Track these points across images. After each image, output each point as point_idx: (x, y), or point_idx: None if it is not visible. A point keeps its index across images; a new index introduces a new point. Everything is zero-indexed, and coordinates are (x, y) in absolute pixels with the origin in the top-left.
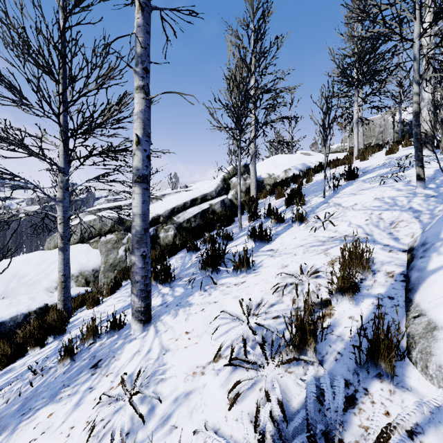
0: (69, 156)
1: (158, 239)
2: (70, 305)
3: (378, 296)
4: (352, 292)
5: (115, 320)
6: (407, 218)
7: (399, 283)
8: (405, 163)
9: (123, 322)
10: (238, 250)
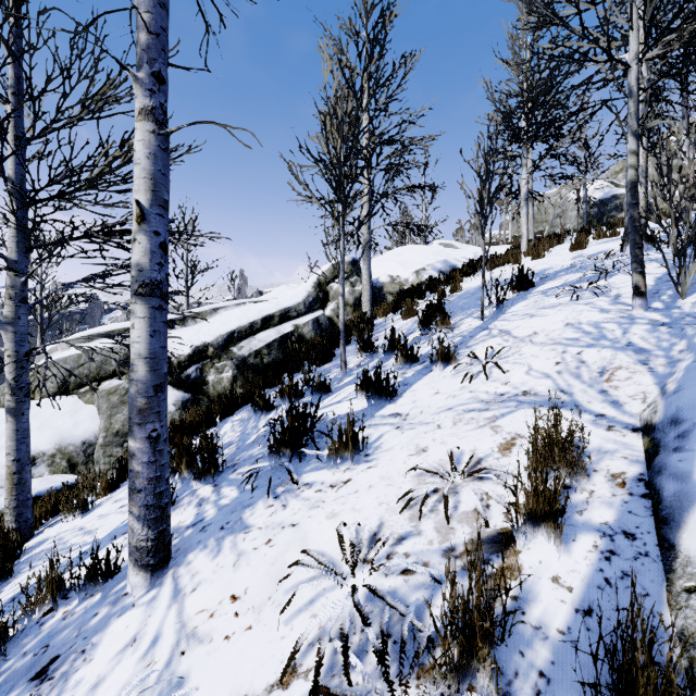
0: (27, 239)
1: (205, 385)
2: (29, 515)
3: (604, 530)
4: (555, 522)
5: (97, 564)
6: (627, 363)
7: (638, 501)
8: (605, 264)
9: (115, 565)
10: (339, 412)
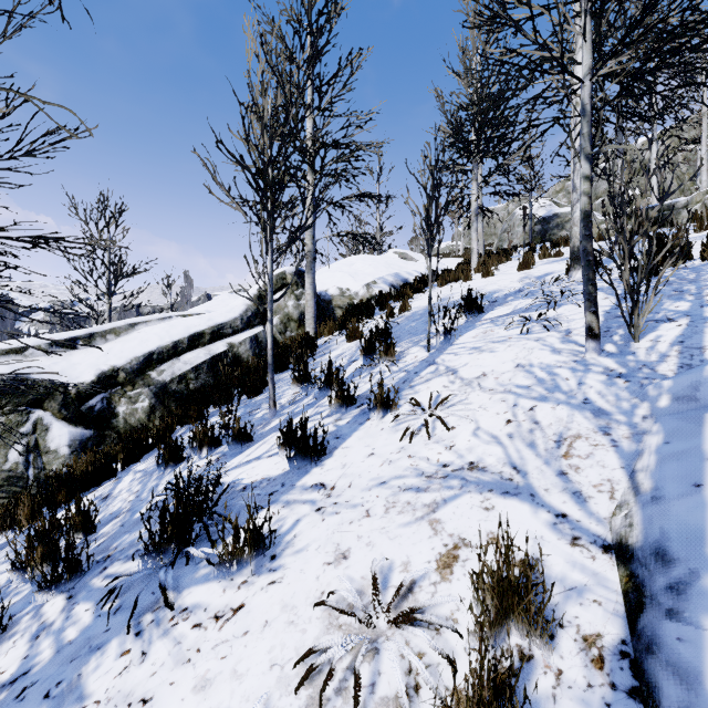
0: None
1: (114, 417)
2: None
3: None
4: None
5: None
6: (587, 430)
7: (626, 704)
8: (553, 290)
9: None
10: (254, 476)
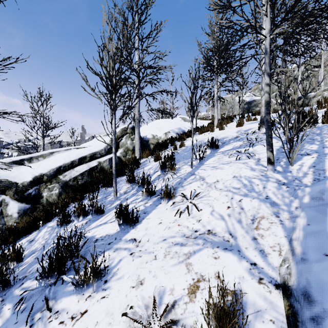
0: None
1: (41, 198)
2: None
3: None
4: None
5: None
6: (267, 214)
7: None
8: (252, 137)
9: None
10: (102, 233)
